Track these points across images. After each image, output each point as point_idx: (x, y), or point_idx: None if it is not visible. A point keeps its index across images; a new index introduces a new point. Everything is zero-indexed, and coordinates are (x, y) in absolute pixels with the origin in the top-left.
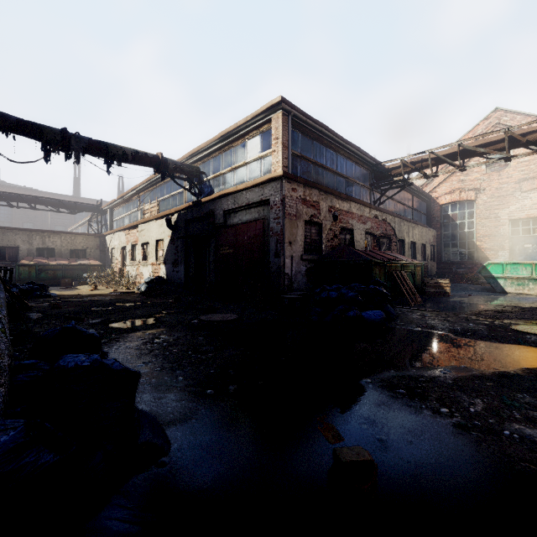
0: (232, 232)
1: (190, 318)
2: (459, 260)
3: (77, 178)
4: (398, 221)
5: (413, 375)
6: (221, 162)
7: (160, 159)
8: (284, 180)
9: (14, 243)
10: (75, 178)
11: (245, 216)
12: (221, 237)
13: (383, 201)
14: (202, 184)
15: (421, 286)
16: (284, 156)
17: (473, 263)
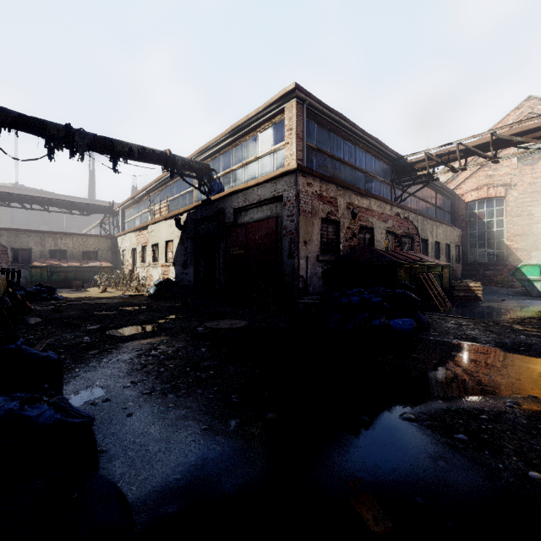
0: (242, 231)
1: (195, 325)
2: (487, 261)
3: (92, 181)
4: (421, 220)
5: (469, 409)
6: (232, 158)
7: (168, 155)
8: (298, 174)
9: (27, 245)
10: (90, 181)
11: (256, 214)
12: (231, 237)
13: (405, 198)
14: (212, 181)
15: (449, 290)
16: (299, 148)
17: (503, 264)
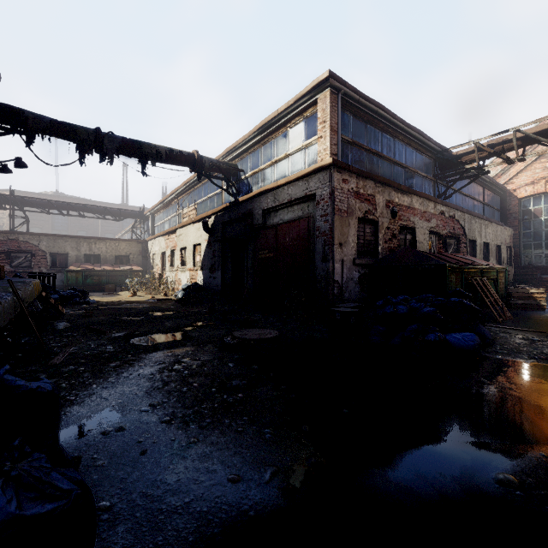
0: (271, 233)
1: (222, 333)
2: (544, 264)
3: (125, 187)
4: (468, 218)
5: None
6: (260, 156)
7: (196, 156)
8: (333, 170)
9: (64, 250)
10: (123, 187)
11: (287, 215)
12: (259, 240)
13: (450, 195)
14: (240, 182)
15: (504, 296)
16: (333, 142)
17: None
